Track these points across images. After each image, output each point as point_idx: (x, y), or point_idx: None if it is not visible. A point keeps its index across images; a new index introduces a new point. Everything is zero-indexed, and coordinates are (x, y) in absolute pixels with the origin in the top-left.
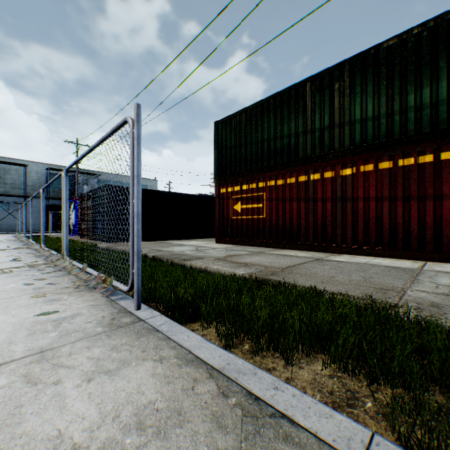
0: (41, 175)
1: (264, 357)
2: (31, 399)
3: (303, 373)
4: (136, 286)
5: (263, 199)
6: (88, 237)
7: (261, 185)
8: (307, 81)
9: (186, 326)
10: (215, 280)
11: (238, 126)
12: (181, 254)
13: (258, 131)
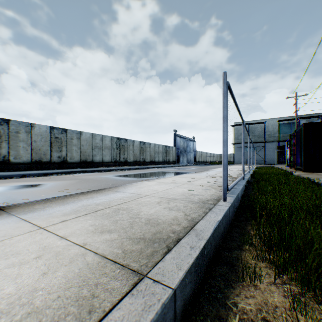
0: (273, 126)
1: (267, 267)
2: (152, 205)
3: (274, 296)
4: (223, 186)
5: None
6: (293, 167)
7: None
8: None
9: (255, 226)
10: None
11: None
12: None
13: None
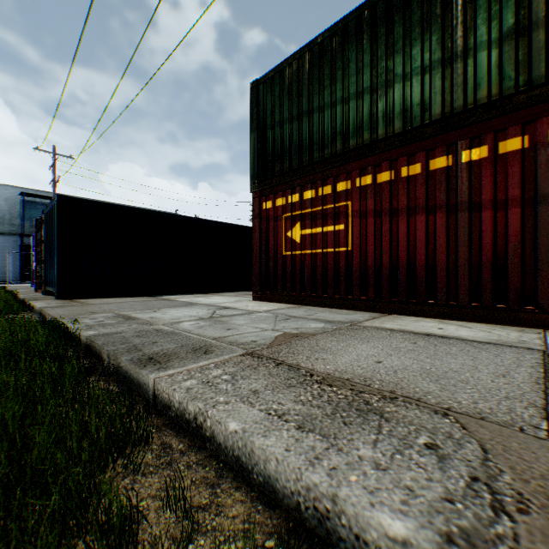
0: (13, 203)
1: None
2: None
3: None
4: None
5: (346, 214)
6: (43, 289)
7: (343, 186)
8: None
9: None
10: None
11: (295, 82)
12: (165, 331)
13: (336, 82)
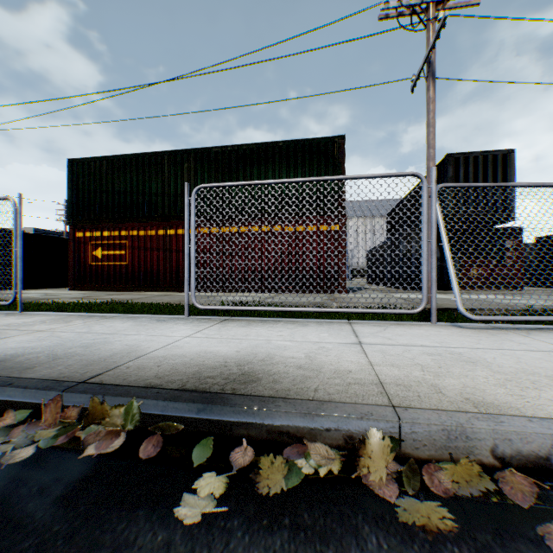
0: None
1: None
2: None
3: None
4: (21, 298)
5: (126, 247)
6: None
7: (125, 233)
8: (165, 153)
9: None
10: (75, 303)
11: (98, 172)
12: (30, 297)
13: (121, 183)
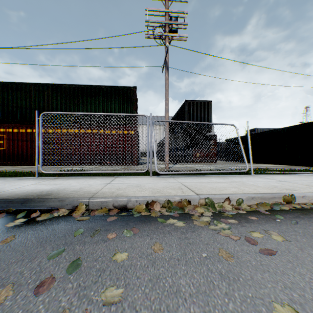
0: None
1: None
2: None
3: None
4: None
5: (4, 138)
6: None
7: (3, 130)
8: (32, 84)
9: None
10: None
11: None
12: None
13: (1, 99)
